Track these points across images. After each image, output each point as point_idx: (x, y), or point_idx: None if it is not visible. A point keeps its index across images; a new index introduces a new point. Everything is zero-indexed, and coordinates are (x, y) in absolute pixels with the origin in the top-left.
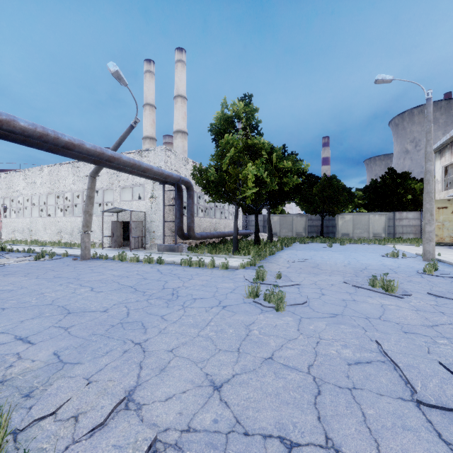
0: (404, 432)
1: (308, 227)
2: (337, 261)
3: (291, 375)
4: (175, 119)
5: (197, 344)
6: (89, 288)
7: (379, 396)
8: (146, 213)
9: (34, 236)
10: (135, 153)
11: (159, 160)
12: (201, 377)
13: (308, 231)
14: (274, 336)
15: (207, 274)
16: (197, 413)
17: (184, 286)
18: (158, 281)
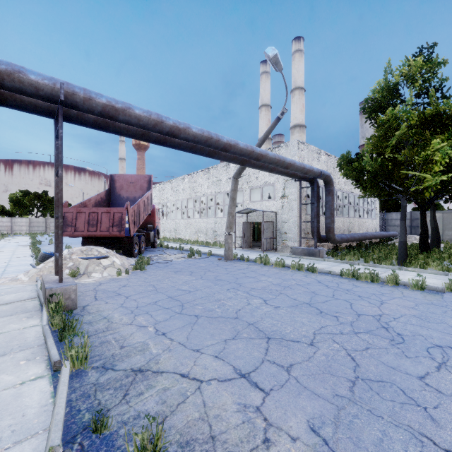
0: None
1: None
2: None
3: None
4: (292, 114)
5: None
6: (261, 299)
7: None
8: (277, 213)
9: (178, 234)
10: None
11: (291, 155)
12: None
13: None
14: None
15: (399, 295)
16: None
17: (386, 314)
18: (336, 299)
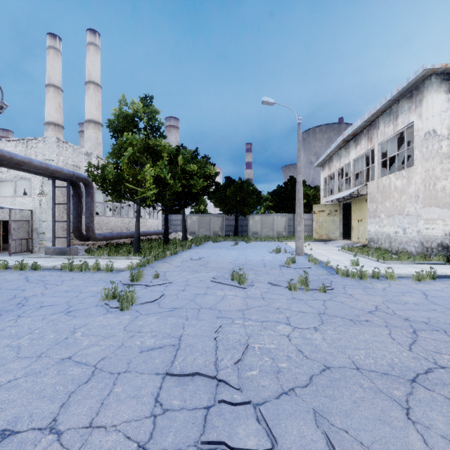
0: (130, 400)
1: (225, 226)
2: (228, 258)
3: (75, 370)
4: (86, 107)
5: None
6: None
7: (139, 375)
8: (34, 211)
9: None
10: (19, 141)
11: (50, 152)
12: None
13: (225, 230)
14: (94, 336)
15: (84, 278)
16: None
17: (42, 293)
18: (13, 290)
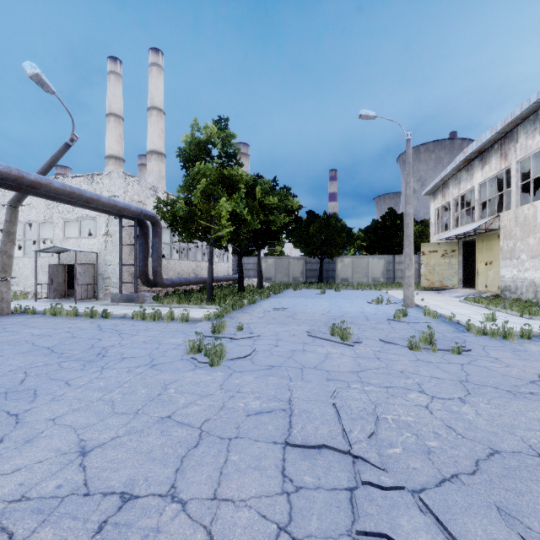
0: (253, 471)
1: (307, 271)
2: (319, 309)
3: (179, 432)
4: (148, 137)
5: (91, 409)
6: None
7: (254, 443)
8: (99, 254)
9: None
10: (84, 177)
11: (116, 188)
12: (72, 444)
13: (307, 275)
14: (189, 393)
15: (159, 328)
16: (43, 481)
17: (120, 344)
18: (89, 339)
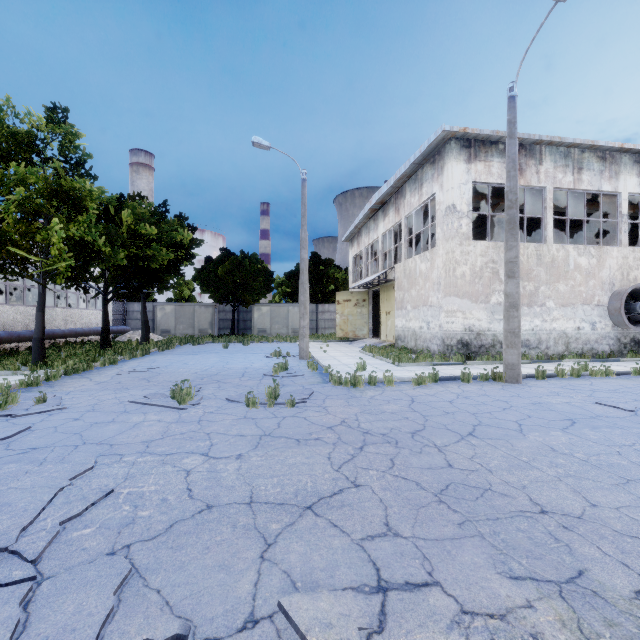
0: None
1: (220, 321)
2: (197, 367)
3: None
4: None
5: None
6: None
7: None
8: None
9: None
10: None
11: None
12: None
13: (220, 326)
14: None
15: None
16: None
17: None
18: None
